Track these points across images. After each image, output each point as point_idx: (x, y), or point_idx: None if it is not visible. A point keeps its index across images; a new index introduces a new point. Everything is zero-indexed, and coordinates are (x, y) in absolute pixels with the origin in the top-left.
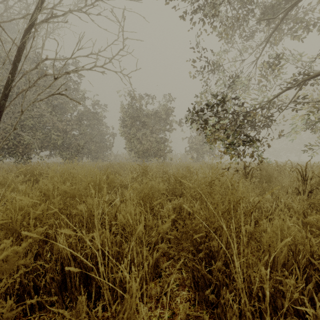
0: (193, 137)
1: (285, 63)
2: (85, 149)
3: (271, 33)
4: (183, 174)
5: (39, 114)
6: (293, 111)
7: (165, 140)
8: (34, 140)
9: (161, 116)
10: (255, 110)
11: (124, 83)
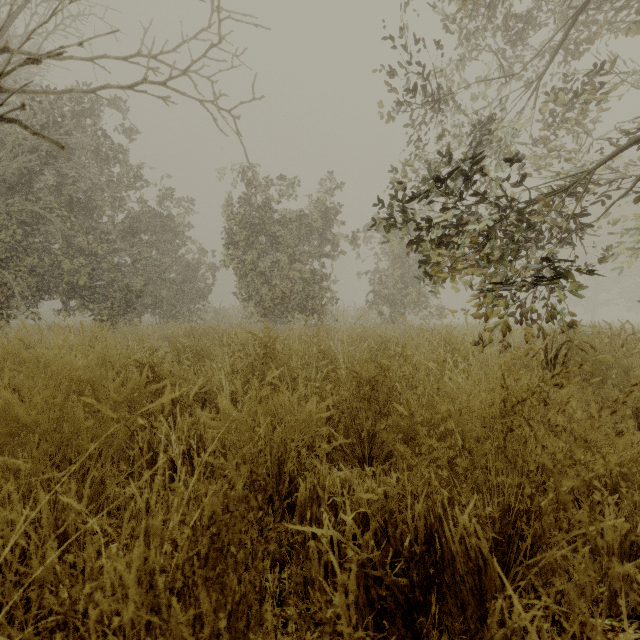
0: (383, 272)
1: (616, 83)
2: (148, 297)
3: (582, 9)
4: (375, 362)
5: (32, 214)
6: (639, 200)
7: (323, 276)
8: (17, 275)
9: (314, 224)
10: (550, 194)
11: (221, 130)
